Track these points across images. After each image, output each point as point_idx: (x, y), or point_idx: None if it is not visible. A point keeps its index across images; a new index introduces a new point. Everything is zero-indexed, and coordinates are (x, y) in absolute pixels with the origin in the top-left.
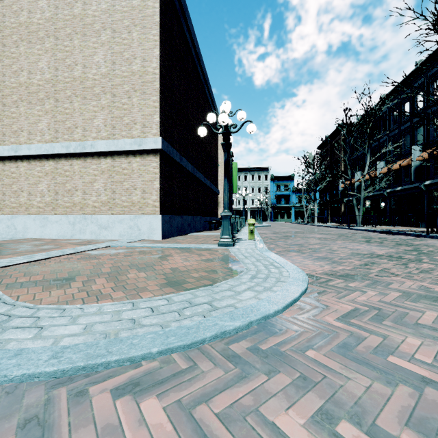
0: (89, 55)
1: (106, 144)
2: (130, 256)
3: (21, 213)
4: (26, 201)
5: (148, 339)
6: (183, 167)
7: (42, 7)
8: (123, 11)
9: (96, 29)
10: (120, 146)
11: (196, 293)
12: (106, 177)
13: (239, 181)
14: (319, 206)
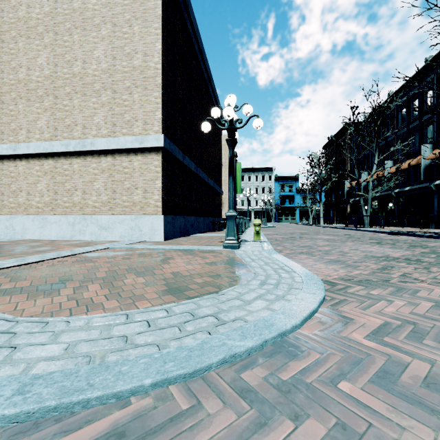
0: (89, 50)
1: (106, 142)
2: (129, 259)
3: (20, 214)
4: (25, 201)
5: (141, 365)
6: (186, 166)
7: (41, 1)
8: (124, 4)
9: (96, 23)
10: (120, 144)
11: (200, 302)
12: (106, 176)
13: (242, 181)
14: (325, 207)
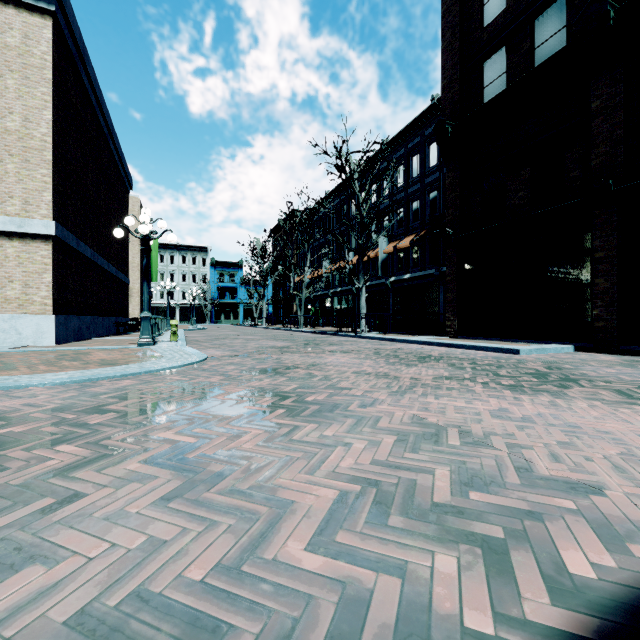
0: None
1: None
2: (44, 355)
3: None
4: None
5: (113, 373)
6: (80, 253)
7: None
8: None
9: None
10: None
11: (129, 365)
12: None
13: (162, 262)
14: (273, 304)
